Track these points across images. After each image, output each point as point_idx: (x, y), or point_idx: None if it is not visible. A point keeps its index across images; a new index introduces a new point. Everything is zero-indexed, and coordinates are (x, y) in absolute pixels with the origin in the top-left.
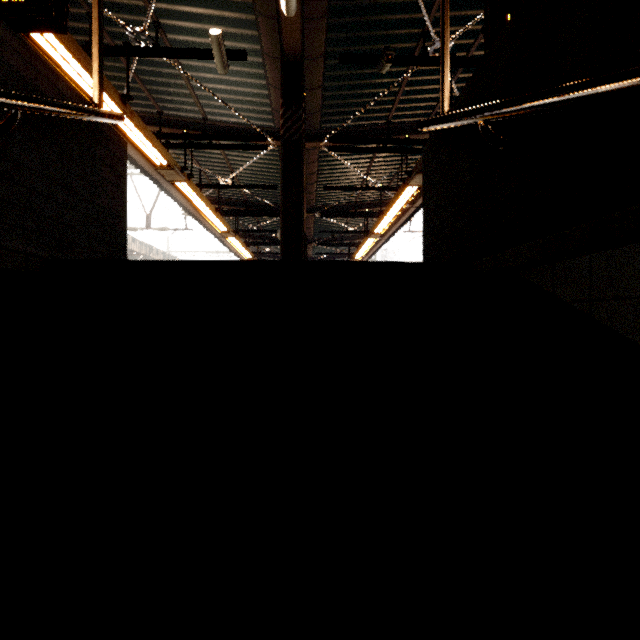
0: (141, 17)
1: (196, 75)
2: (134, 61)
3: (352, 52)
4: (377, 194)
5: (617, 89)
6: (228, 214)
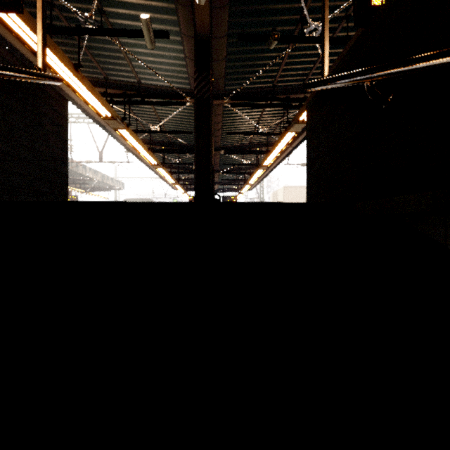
0: (89, 5)
1: (132, 50)
2: (85, 39)
3: (248, 33)
4: (265, 137)
5: None
6: (157, 152)
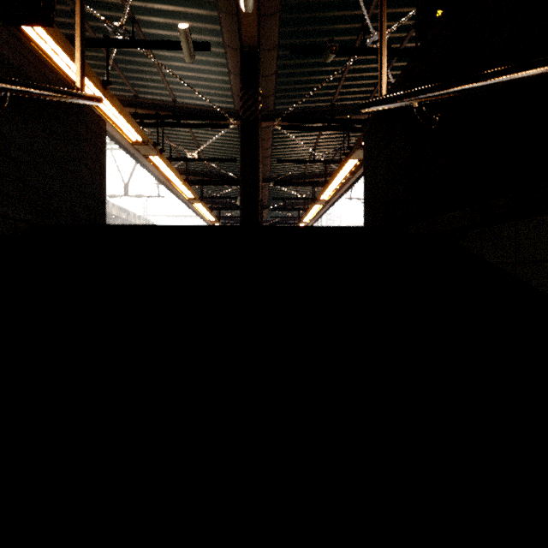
0: (119, 13)
1: (167, 64)
2: (113, 51)
3: (301, 44)
4: (323, 166)
5: (543, 73)
6: (195, 183)
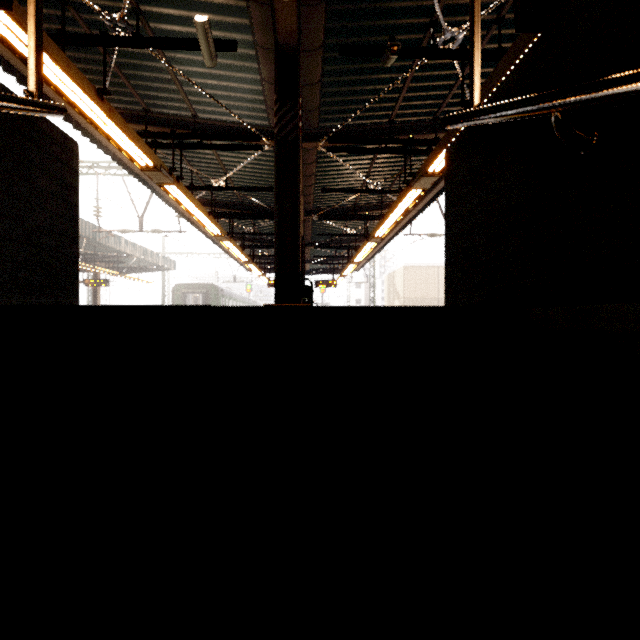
0: (120, 3)
1: (183, 69)
2: (114, 52)
3: (353, 44)
4: (377, 196)
5: None
6: (222, 217)
